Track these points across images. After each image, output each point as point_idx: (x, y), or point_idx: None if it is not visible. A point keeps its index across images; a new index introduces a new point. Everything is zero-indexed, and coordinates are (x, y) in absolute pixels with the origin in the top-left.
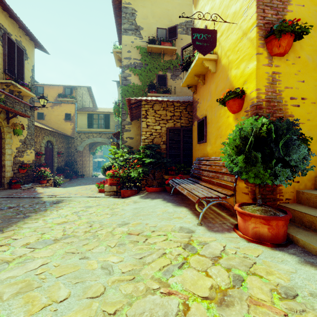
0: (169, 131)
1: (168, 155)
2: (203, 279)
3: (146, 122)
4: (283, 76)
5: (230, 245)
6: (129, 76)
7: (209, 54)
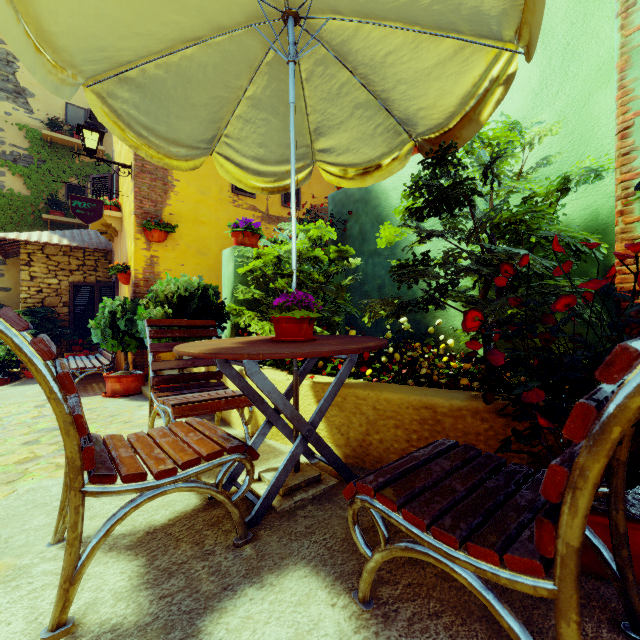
0: (75, 287)
1: (72, 323)
2: (35, 414)
3: (29, 271)
4: (162, 259)
5: (84, 401)
6: (0, 174)
7: (112, 211)
